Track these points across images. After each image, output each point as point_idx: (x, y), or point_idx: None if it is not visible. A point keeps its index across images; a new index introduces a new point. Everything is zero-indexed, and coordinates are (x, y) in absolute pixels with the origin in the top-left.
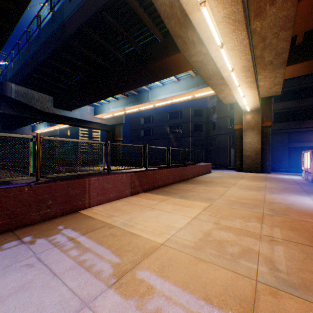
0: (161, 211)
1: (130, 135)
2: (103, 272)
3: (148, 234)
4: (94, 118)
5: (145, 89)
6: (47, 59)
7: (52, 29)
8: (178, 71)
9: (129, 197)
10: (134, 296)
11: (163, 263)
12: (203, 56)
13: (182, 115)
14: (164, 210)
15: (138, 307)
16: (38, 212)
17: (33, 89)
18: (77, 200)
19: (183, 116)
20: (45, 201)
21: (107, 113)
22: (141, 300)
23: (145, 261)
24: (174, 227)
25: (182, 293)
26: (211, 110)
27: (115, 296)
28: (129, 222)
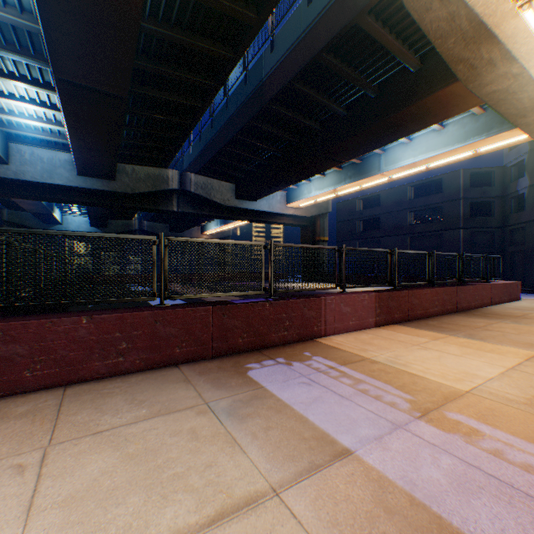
0: (440, 352)
1: (337, 231)
2: (398, 404)
3: (436, 377)
4: (286, 208)
5: (374, 152)
6: (237, 136)
7: (245, 94)
8: (448, 113)
9: (373, 329)
10: (455, 432)
11: (480, 411)
12: (511, 81)
13: (442, 188)
14: (445, 351)
15: (468, 442)
16: (277, 333)
17: (213, 177)
18: (312, 324)
19: (444, 190)
20: (282, 321)
21: (306, 198)
22: (467, 437)
23: (449, 404)
24: (476, 375)
25: (527, 444)
26: (513, 171)
27: (430, 427)
28: (396, 360)
